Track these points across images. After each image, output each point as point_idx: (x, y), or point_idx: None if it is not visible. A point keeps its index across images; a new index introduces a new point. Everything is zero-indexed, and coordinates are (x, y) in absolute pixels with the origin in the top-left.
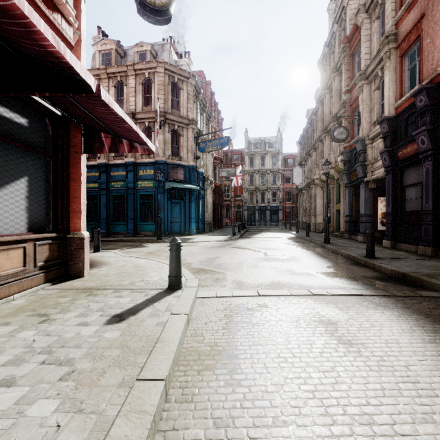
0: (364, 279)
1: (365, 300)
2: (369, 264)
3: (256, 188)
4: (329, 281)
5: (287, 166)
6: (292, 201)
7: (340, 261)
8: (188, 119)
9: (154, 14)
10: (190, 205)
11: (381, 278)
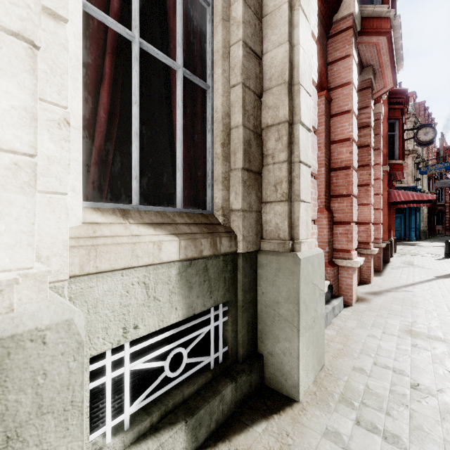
0: None
1: None
2: None
3: None
4: None
5: None
6: None
7: None
8: (408, 150)
9: (425, 145)
10: (410, 218)
11: None
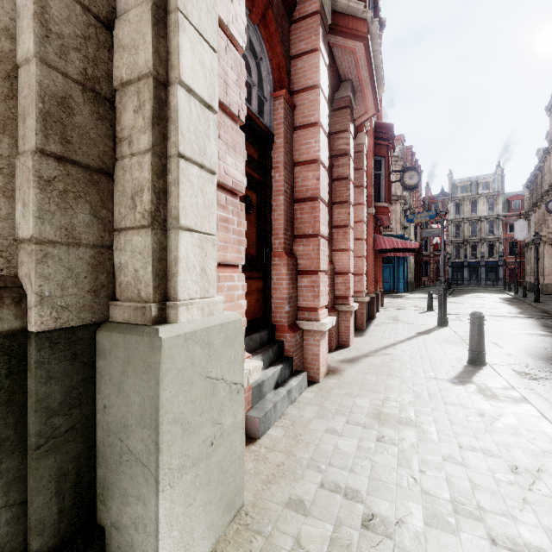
0: (532, 315)
1: (518, 318)
2: (548, 311)
3: (464, 240)
4: (508, 314)
5: (510, 209)
6: (519, 255)
7: (530, 311)
8: (397, 196)
9: (410, 190)
10: (399, 268)
11: (544, 316)
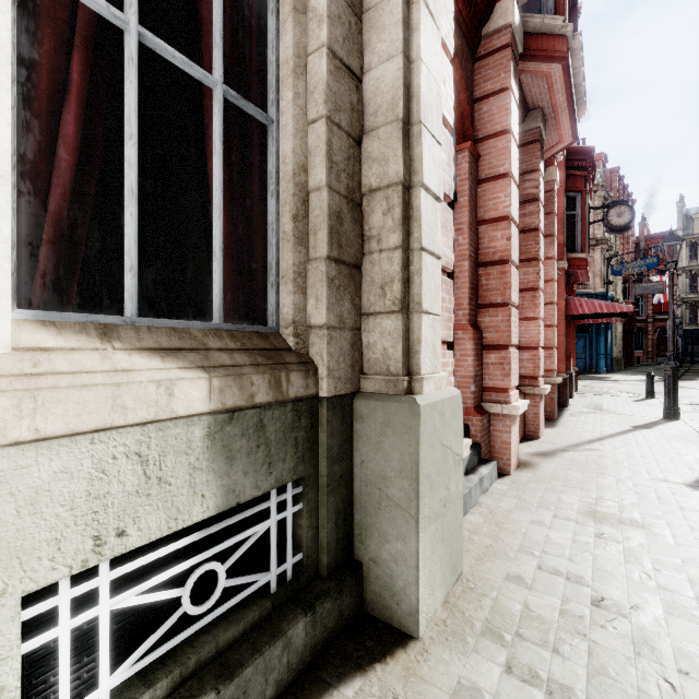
0: None
1: None
2: None
3: None
4: None
5: None
6: None
7: None
8: (596, 239)
9: (618, 232)
10: (598, 339)
11: None
